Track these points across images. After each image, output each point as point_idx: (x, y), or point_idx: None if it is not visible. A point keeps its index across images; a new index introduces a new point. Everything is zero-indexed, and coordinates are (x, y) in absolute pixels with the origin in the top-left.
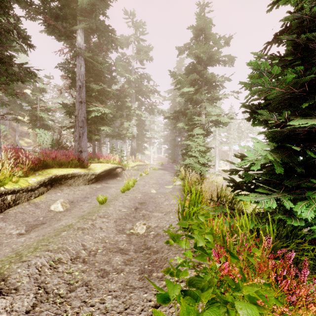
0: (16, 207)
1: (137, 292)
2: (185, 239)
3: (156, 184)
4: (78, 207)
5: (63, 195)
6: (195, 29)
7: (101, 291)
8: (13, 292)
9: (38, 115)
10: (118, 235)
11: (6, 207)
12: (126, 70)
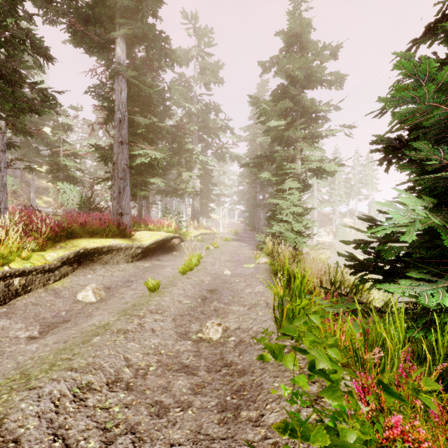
0: (26, 295)
1: (218, 447)
2: (292, 354)
3: (231, 262)
4: (118, 295)
5: (96, 278)
6: (287, 36)
7: (157, 443)
8: (11, 446)
9: (61, 162)
10: (179, 342)
11: (12, 295)
12: (185, 98)
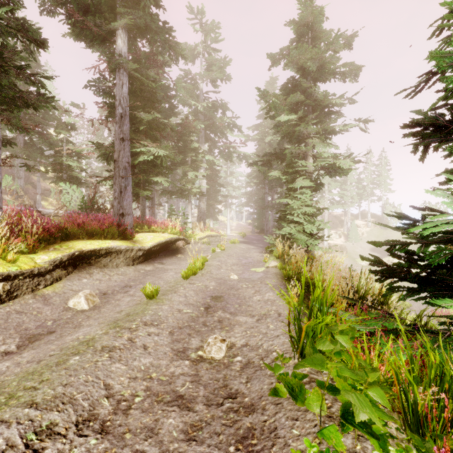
0: (11, 302)
1: None
2: (316, 390)
3: (238, 266)
4: (113, 302)
5: (91, 283)
6: (298, 25)
7: None
8: None
9: (64, 163)
10: (175, 363)
11: None
12: (191, 95)
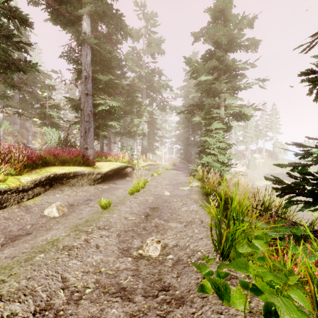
0: (1, 211)
1: None
2: (238, 289)
3: (170, 186)
4: (77, 211)
5: (62, 197)
6: (213, 11)
7: None
8: None
9: (47, 113)
10: (120, 259)
11: None
12: (136, 65)
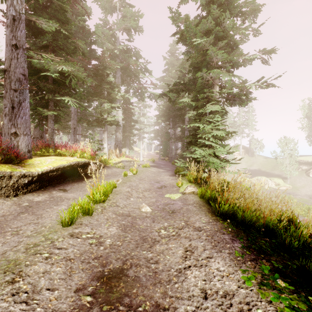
0: None
1: None
2: None
3: (150, 192)
4: None
5: None
6: None
7: None
8: None
9: None
10: None
11: None
12: (109, 42)
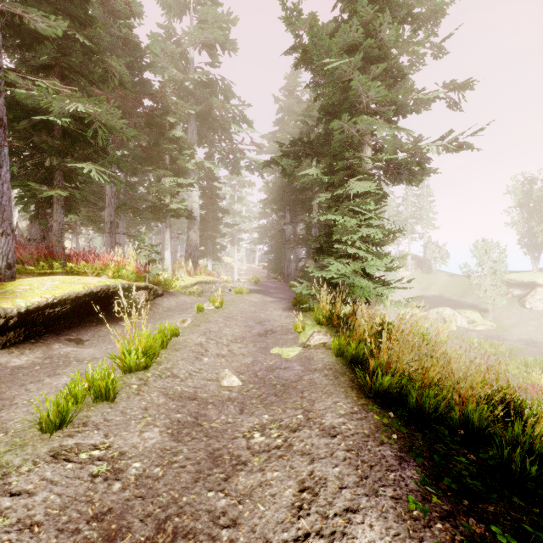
0: None
1: None
2: None
3: (244, 343)
4: None
5: None
6: None
7: None
8: None
9: None
10: None
11: None
12: (175, 67)
